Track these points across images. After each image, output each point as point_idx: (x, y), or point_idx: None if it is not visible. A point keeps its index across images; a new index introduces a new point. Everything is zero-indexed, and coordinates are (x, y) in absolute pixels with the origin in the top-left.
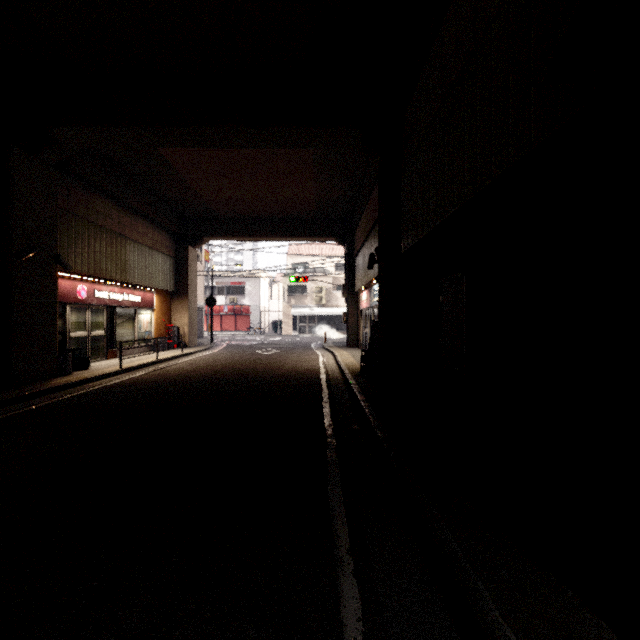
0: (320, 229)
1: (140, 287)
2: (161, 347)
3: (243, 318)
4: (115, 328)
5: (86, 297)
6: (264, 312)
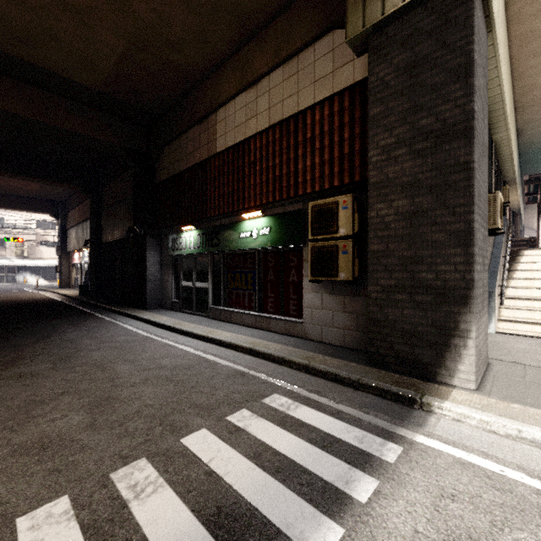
0: (37, 206)
1: None
2: None
3: None
4: None
5: None
6: None
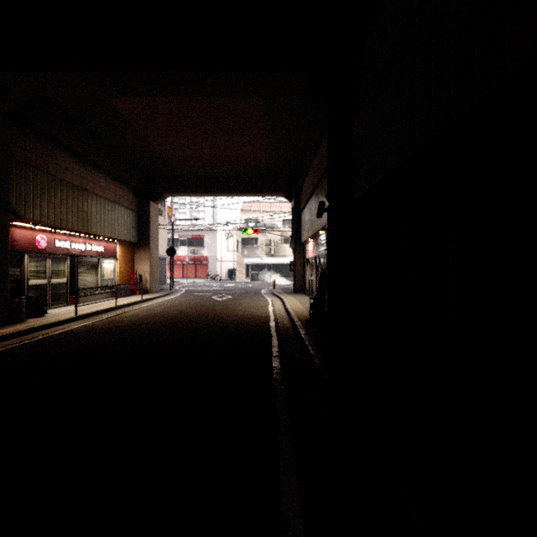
0: (269, 186)
1: (103, 238)
2: (123, 293)
3: (202, 267)
4: (77, 276)
5: (46, 246)
6: (221, 261)
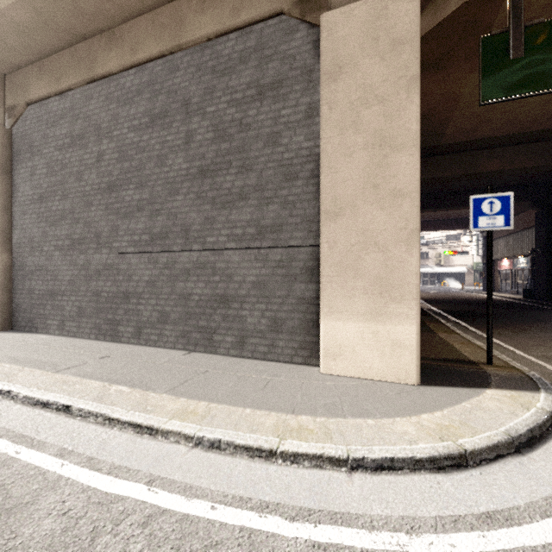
0: (467, 224)
1: None
2: None
3: None
4: None
5: None
6: None
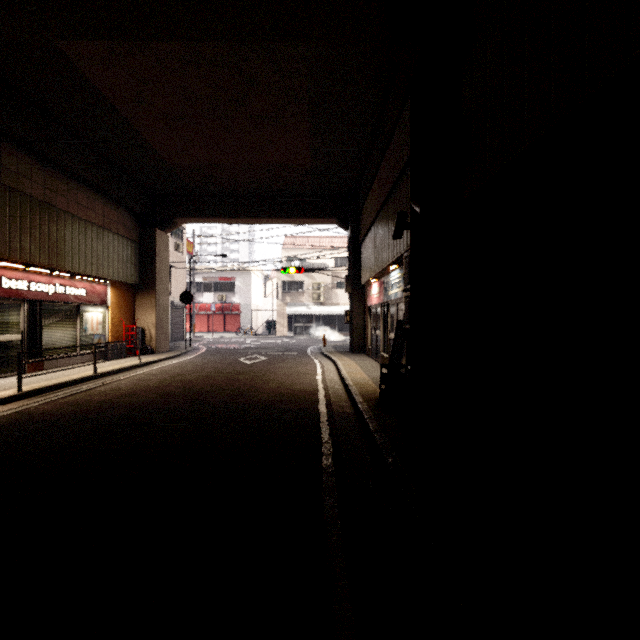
0: (318, 208)
1: (84, 277)
2: (115, 354)
3: (233, 318)
4: (41, 330)
5: None
6: (257, 311)
